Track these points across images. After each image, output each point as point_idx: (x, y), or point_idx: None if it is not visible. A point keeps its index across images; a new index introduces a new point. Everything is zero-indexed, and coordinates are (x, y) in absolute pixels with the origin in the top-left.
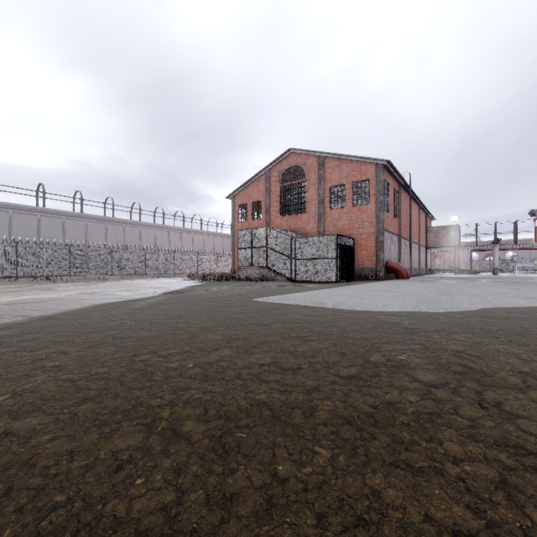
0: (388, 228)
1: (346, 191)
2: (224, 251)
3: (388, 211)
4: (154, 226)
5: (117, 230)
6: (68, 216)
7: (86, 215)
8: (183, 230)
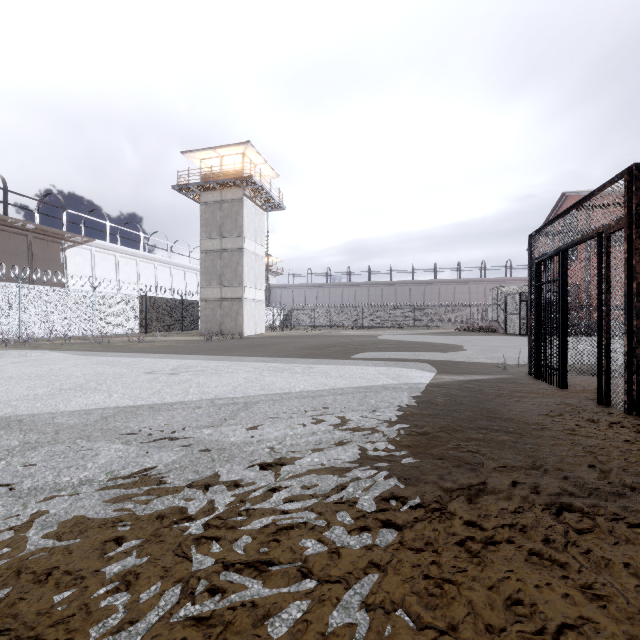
0: None
1: None
2: None
3: None
4: (500, 280)
5: (463, 289)
6: (427, 283)
7: (438, 280)
8: None
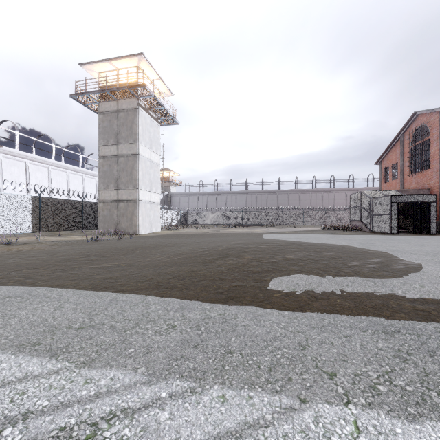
0: None
1: None
2: None
3: None
4: (345, 190)
5: (318, 196)
6: (290, 192)
7: (299, 190)
8: (372, 189)
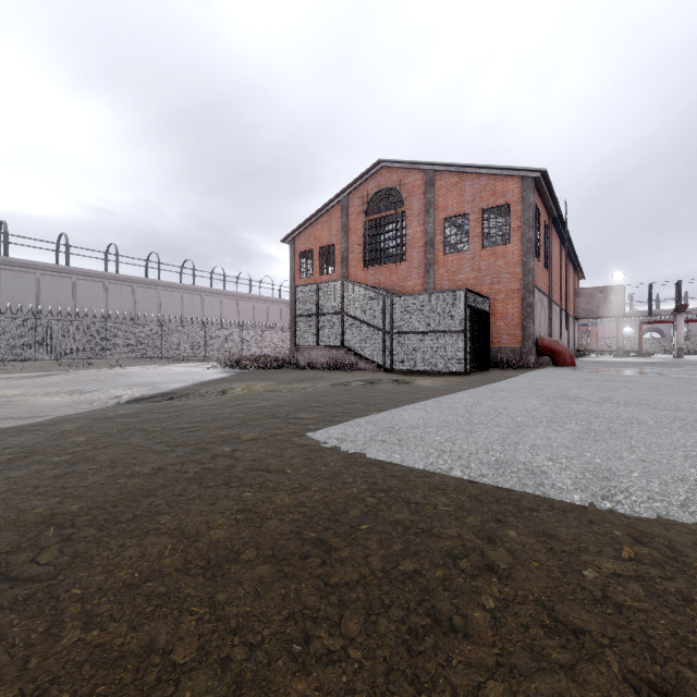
0: (537, 284)
1: (471, 225)
2: (281, 323)
3: (538, 256)
4: (180, 287)
5: (124, 292)
6: (45, 270)
7: (73, 269)
8: (223, 293)
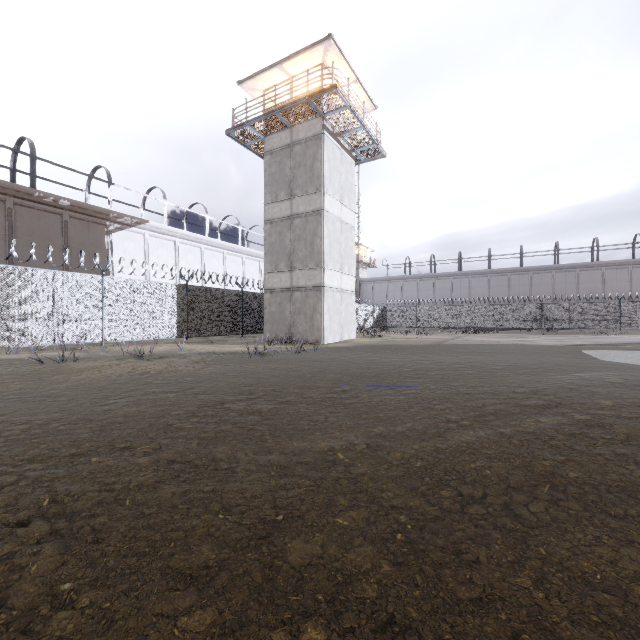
0: None
1: None
2: None
3: None
4: None
5: None
6: (581, 267)
7: (601, 263)
8: None
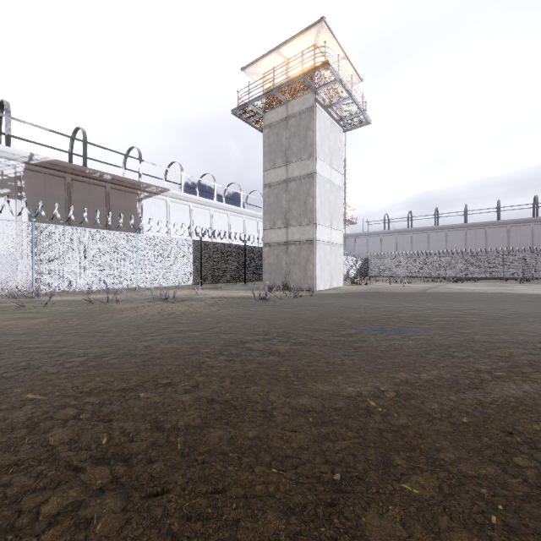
0: None
1: None
2: None
3: None
4: None
5: None
6: None
7: None
8: None
